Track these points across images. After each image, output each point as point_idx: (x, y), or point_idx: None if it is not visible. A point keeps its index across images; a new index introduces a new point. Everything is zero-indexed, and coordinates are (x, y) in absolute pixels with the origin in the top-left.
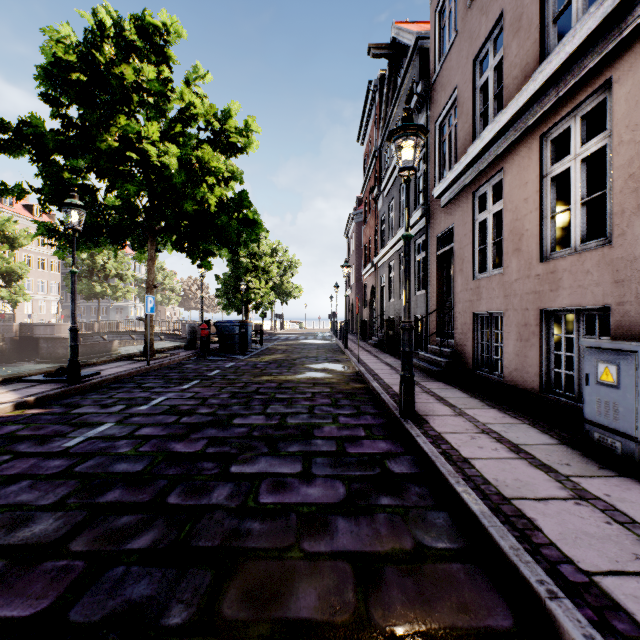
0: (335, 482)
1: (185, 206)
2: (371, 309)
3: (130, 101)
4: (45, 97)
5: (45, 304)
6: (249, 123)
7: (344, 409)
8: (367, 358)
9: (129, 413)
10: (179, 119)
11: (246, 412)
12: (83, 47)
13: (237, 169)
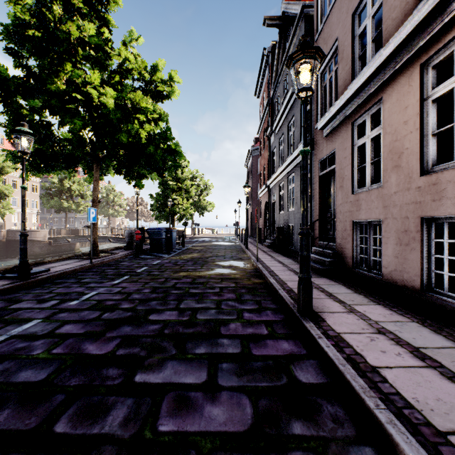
0: (241, 397)
1: (120, 137)
2: (265, 219)
3: (76, 53)
4: (9, 50)
5: (27, 216)
6: (172, 75)
7: (247, 304)
8: (263, 257)
9: (59, 308)
10: (118, 72)
11: (162, 307)
12: (35, 6)
13: (164, 112)
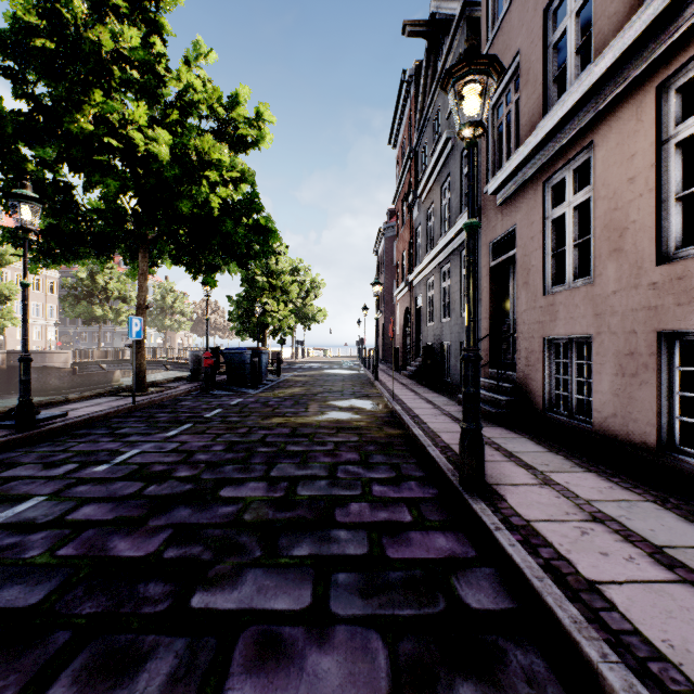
0: (369, 637)
1: (180, 207)
2: (405, 334)
3: (110, 75)
4: (5, 71)
5: (40, 329)
6: (261, 111)
7: (378, 470)
8: (403, 393)
9: (77, 478)
10: (177, 106)
11: (241, 476)
12: None
13: (248, 169)
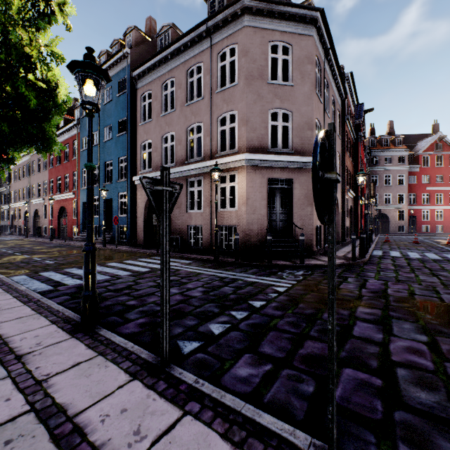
0: None
1: None
2: None
3: None
4: None
5: None
6: None
7: None
8: None
9: None
10: None
11: None
12: None
13: None
